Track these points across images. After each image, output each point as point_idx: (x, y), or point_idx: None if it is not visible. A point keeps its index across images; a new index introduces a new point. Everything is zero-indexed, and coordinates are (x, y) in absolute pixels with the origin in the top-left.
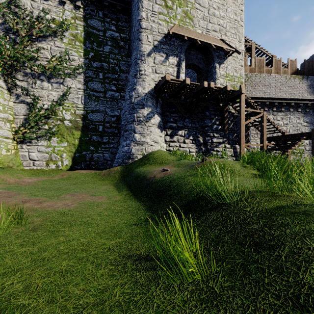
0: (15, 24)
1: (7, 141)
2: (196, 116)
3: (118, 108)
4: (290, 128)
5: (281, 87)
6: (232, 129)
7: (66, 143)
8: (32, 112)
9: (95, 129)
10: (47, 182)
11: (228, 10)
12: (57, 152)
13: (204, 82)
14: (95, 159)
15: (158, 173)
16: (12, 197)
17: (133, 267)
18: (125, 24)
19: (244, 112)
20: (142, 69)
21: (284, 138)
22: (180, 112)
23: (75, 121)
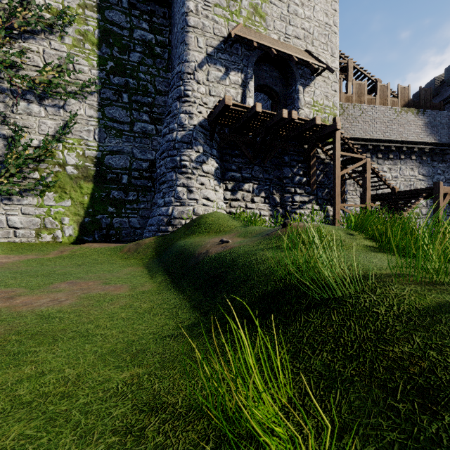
0: None
1: None
2: (269, 163)
3: (153, 149)
4: (400, 183)
5: (389, 124)
6: (322, 182)
7: (70, 200)
8: (12, 151)
9: (117, 180)
10: (34, 263)
11: (317, 8)
12: (54, 215)
13: (282, 110)
14: (117, 227)
15: (213, 246)
16: None
17: (158, 439)
18: (164, 22)
19: (339, 157)
20: (188, 89)
21: (395, 196)
22: (247, 156)
23: (84, 168)
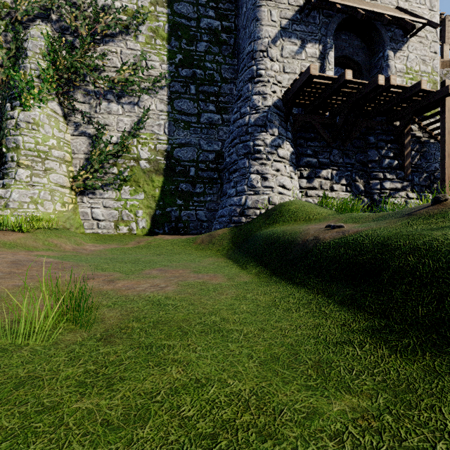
0: (74, 19)
1: (62, 191)
2: (350, 145)
3: (219, 139)
4: None
5: None
6: (418, 165)
7: (143, 194)
8: (96, 148)
9: (185, 172)
10: (117, 251)
11: None
12: (129, 208)
13: (378, 76)
14: (185, 219)
15: (320, 232)
16: (66, 270)
17: None
18: (230, 6)
19: None
20: (261, 68)
21: None
22: (324, 138)
23: (156, 161)
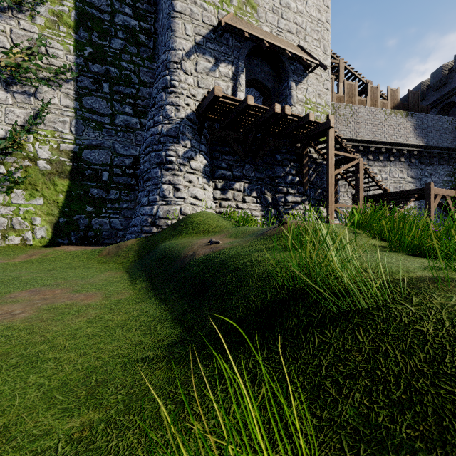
0: None
1: None
2: (261, 161)
3: (137, 144)
4: (390, 185)
5: (379, 126)
6: (314, 182)
7: (42, 199)
8: None
9: (96, 177)
10: None
11: (309, 3)
12: (23, 215)
13: (275, 104)
14: (96, 228)
15: (200, 248)
16: None
17: None
18: (149, 8)
19: (332, 156)
20: (175, 79)
21: (386, 197)
22: (238, 153)
23: (59, 163)
